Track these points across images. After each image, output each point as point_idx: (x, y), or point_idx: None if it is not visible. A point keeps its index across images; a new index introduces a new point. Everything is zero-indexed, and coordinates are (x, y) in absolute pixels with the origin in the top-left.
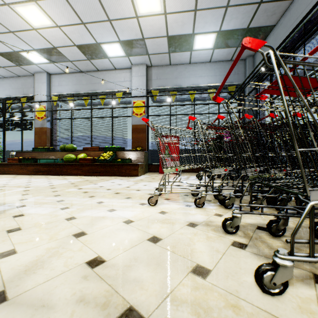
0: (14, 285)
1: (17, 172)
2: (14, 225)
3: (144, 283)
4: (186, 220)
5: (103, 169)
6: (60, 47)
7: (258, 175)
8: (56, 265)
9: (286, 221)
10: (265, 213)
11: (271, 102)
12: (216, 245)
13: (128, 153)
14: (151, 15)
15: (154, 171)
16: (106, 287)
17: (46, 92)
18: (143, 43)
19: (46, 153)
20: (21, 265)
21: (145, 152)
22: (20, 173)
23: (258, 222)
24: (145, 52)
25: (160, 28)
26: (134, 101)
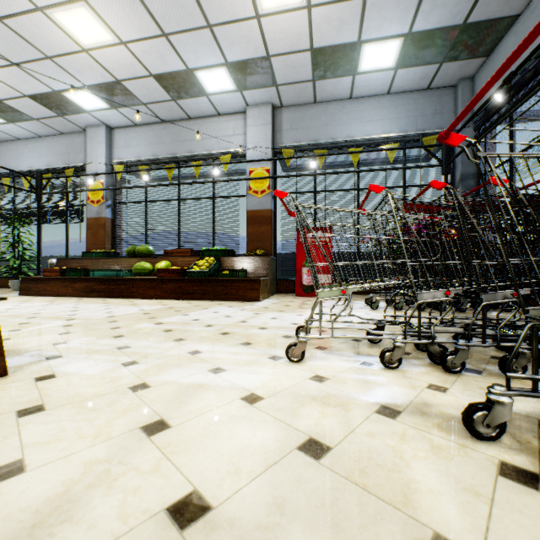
0: None
1: (58, 292)
2: (33, 400)
3: None
4: (371, 400)
5: (198, 287)
6: (127, 80)
7: None
8: (102, 514)
9: None
10: None
11: None
12: (462, 473)
13: (241, 260)
14: (283, 12)
15: (287, 291)
16: None
17: (106, 158)
18: (268, 66)
19: (104, 260)
20: (26, 507)
21: (270, 259)
22: (63, 294)
23: (534, 409)
24: (270, 81)
25: (298, 34)
26: (251, 168)
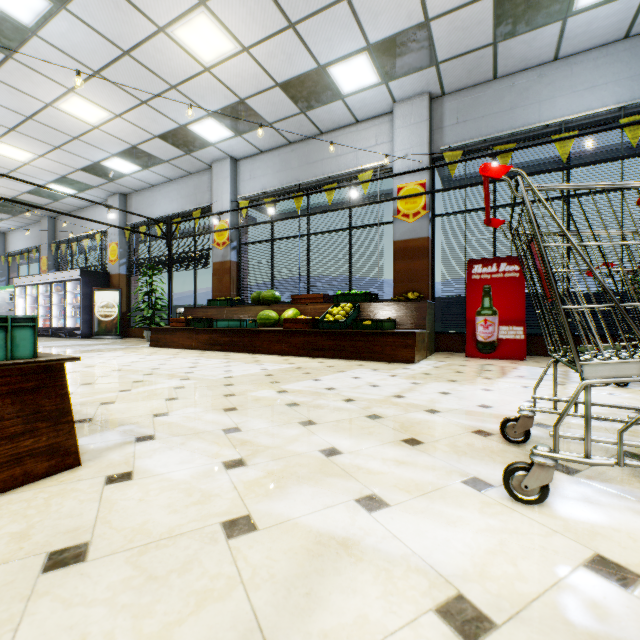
0: None
1: (184, 344)
2: (82, 528)
3: None
4: None
5: (331, 342)
6: (251, 97)
7: None
8: None
9: None
10: None
11: None
12: None
13: (387, 307)
14: None
15: (450, 349)
16: None
17: (231, 194)
18: (426, 36)
19: (229, 309)
20: None
21: (428, 304)
22: (188, 346)
23: None
24: (428, 59)
25: None
26: (399, 185)
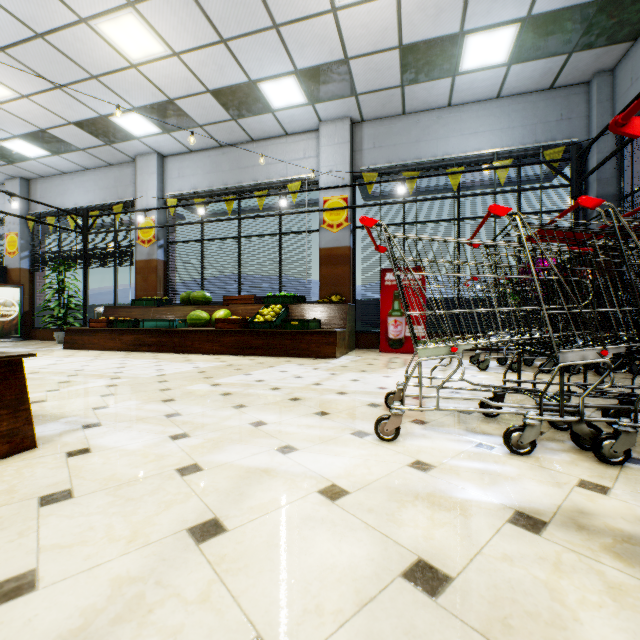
0: None
1: (105, 346)
2: (61, 482)
3: None
4: (499, 501)
5: (262, 341)
6: (181, 98)
7: None
8: None
9: None
10: None
11: None
12: None
13: (313, 309)
14: (365, 1)
15: (368, 346)
16: None
17: (157, 191)
18: (346, 71)
19: (156, 309)
20: None
21: (349, 306)
22: (110, 348)
23: None
24: (349, 90)
25: (384, 28)
26: (325, 197)
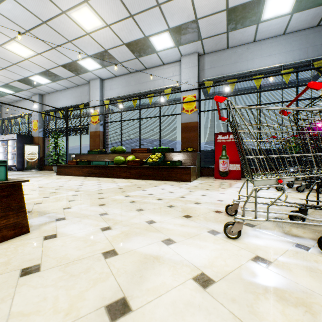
0: None
1: (75, 174)
2: (36, 258)
3: None
4: None
5: (151, 172)
6: (111, 49)
7: None
8: None
9: None
10: None
11: None
12: None
13: (178, 155)
14: None
15: (207, 175)
16: None
17: (100, 97)
18: (196, 26)
19: (99, 155)
20: None
21: (197, 154)
22: (77, 175)
23: None
24: (197, 37)
25: None
26: (184, 96)
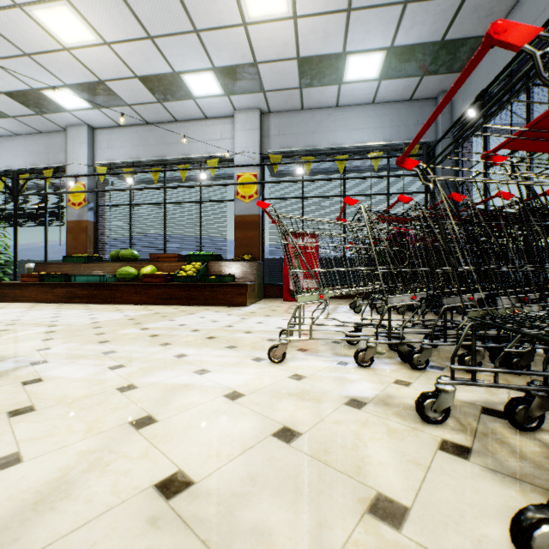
0: (10, 538)
1: (37, 298)
2: (23, 401)
3: (274, 539)
4: (342, 394)
5: (184, 293)
6: (111, 80)
7: (487, 309)
8: (97, 491)
9: (546, 402)
10: (502, 384)
11: (512, 167)
12: (409, 449)
13: (228, 266)
14: (269, 21)
15: (274, 296)
16: (195, 548)
17: (87, 159)
18: (256, 72)
19: (86, 265)
20: (27, 489)
21: (258, 264)
22: (42, 300)
23: (481, 398)
24: (258, 87)
25: (285, 43)
26: (239, 173)
